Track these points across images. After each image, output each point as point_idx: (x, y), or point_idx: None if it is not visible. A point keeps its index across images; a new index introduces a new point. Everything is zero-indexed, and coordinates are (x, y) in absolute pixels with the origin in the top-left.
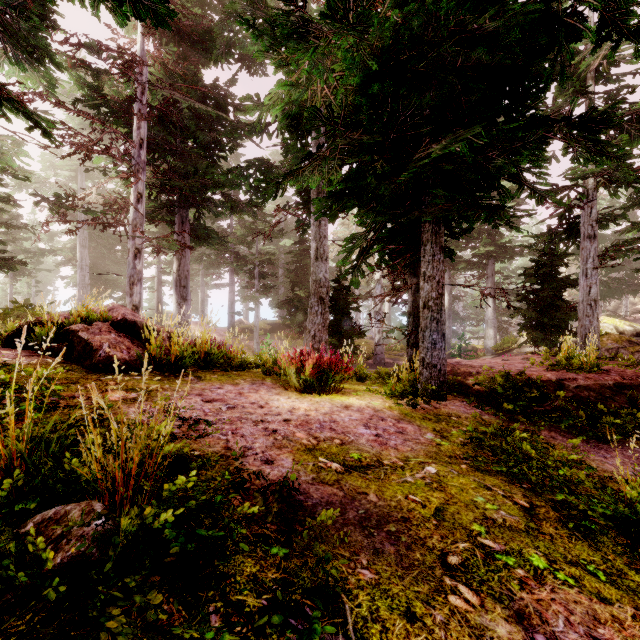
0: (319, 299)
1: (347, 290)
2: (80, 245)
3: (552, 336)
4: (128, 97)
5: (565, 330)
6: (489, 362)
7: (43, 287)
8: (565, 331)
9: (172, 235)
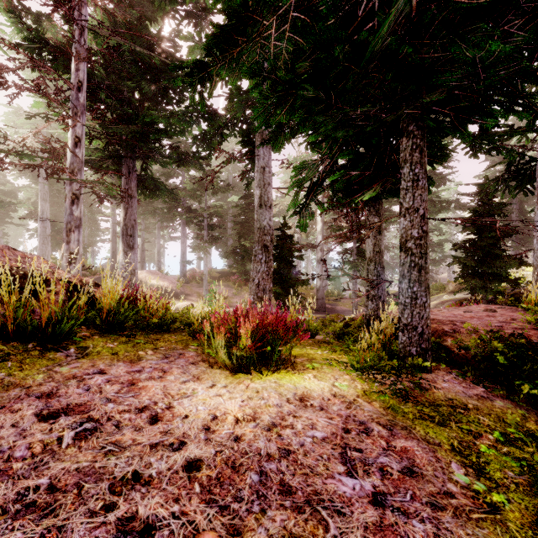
0: (263, 247)
1: (291, 239)
2: (41, 199)
3: (491, 284)
4: (64, 36)
5: (503, 278)
6: (453, 315)
7: (15, 239)
8: (504, 279)
9: (120, 186)
